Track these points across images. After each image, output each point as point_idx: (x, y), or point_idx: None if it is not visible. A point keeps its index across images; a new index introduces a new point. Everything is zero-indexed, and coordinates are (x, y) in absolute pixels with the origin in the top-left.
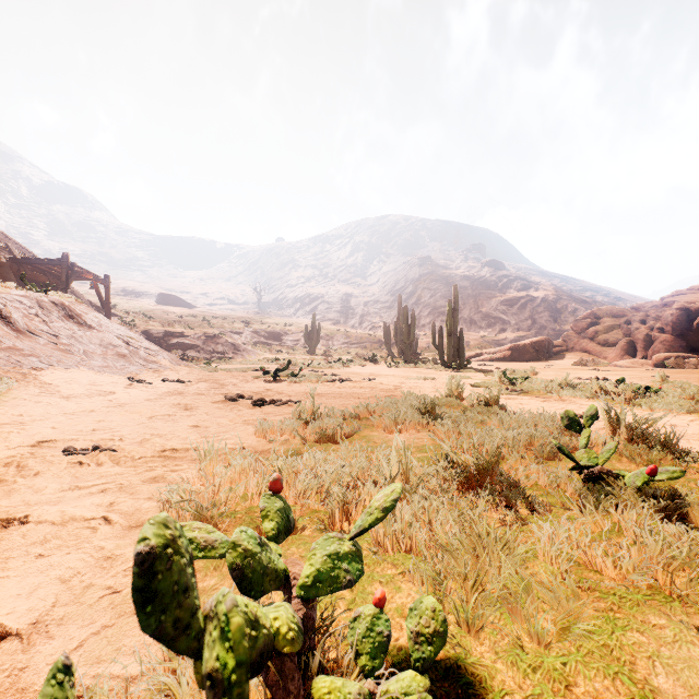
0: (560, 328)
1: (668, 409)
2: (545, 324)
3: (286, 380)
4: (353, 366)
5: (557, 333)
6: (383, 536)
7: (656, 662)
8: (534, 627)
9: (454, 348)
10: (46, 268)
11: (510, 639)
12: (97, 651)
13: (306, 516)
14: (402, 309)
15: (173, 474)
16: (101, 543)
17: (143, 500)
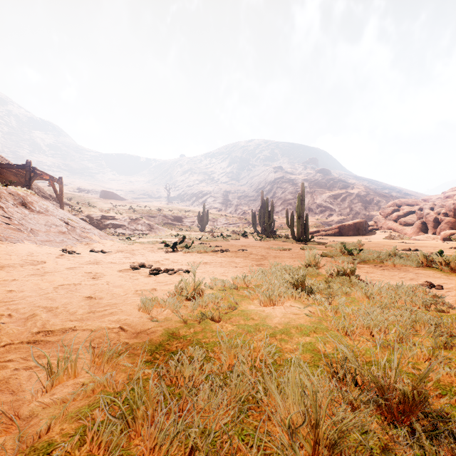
0: (369, 213)
1: None
2: (359, 211)
3: (182, 251)
4: (230, 239)
5: (367, 217)
6: None
7: None
8: None
9: (302, 227)
10: (16, 171)
11: None
12: None
13: None
14: (264, 201)
15: (22, 375)
16: None
17: None
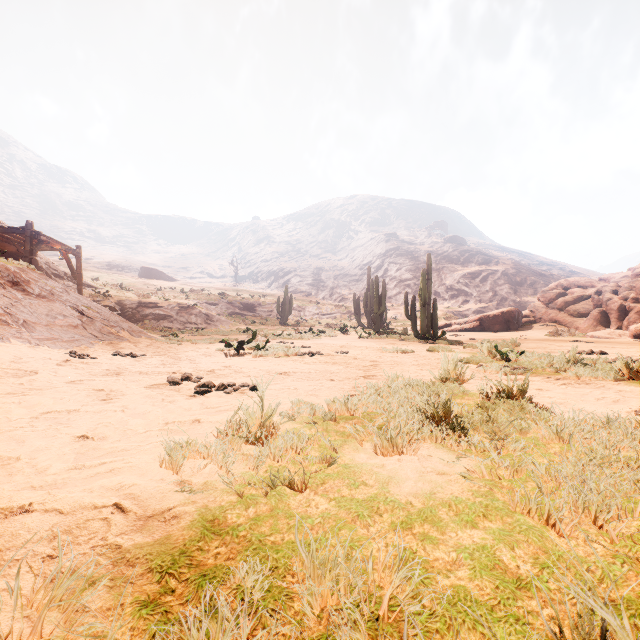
0: (520, 299)
1: None
2: (506, 296)
3: (251, 353)
4: (324, 336)
5: (517, 304)
6: None
7: None
8: None
9: (428, 319)
10: (12, 237)
11: None
12: None
13: None
14: (371, 281)
15: None
16: None
17: None
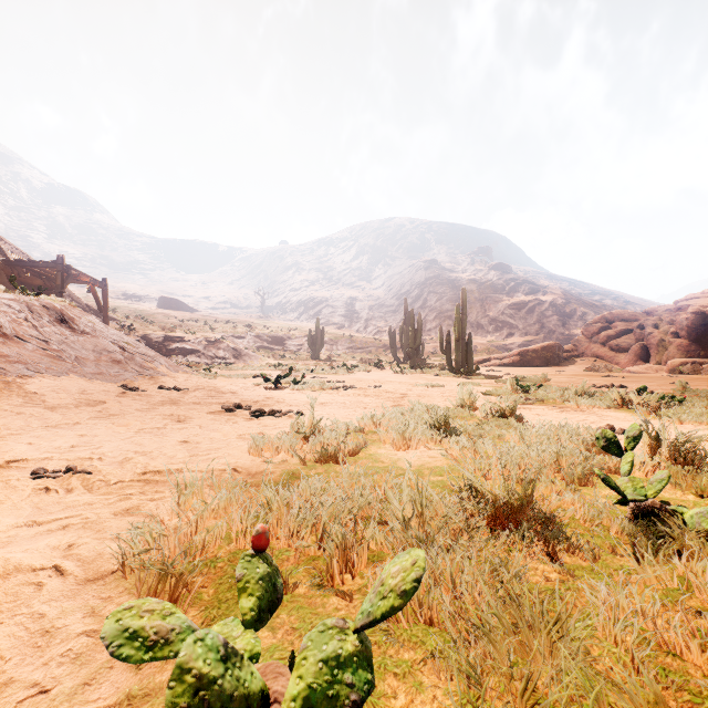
0: (569, 332)
1: (698, 421)
2: (554, 329)
3: (288, 387)
4: (358, 372)
5: (566, 338)
6: None
7: None
8: None
9: (463, 354)
10: (41, 270)
11: None
12: None
13: (301, 565)
14: (408, 313)
15: (150, 504)
16: (42, 608)
17: (109, 541)
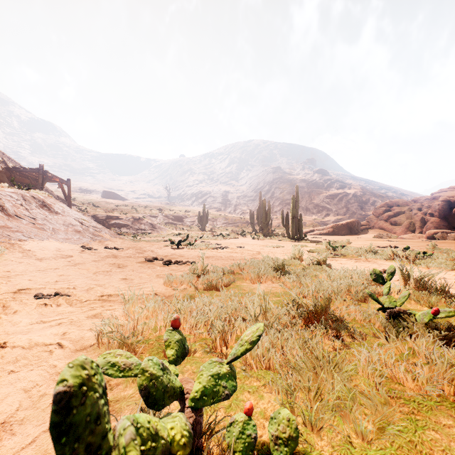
0: (365, 213)
1: (439, 267)
2: (355, 211)
3: (186, 248)
4: (230, 238)
5: (363, 217)
6: (251, 358)
7: (449, 454)
8: (359, 427)
9: (296, 227)
10: (29, 174)
11: (342, 436)
12: (45, 445)
13: (197, 342)
14: (262, 201)
15: (107, 312)
16: (54, 362)
17: (86, 331)
